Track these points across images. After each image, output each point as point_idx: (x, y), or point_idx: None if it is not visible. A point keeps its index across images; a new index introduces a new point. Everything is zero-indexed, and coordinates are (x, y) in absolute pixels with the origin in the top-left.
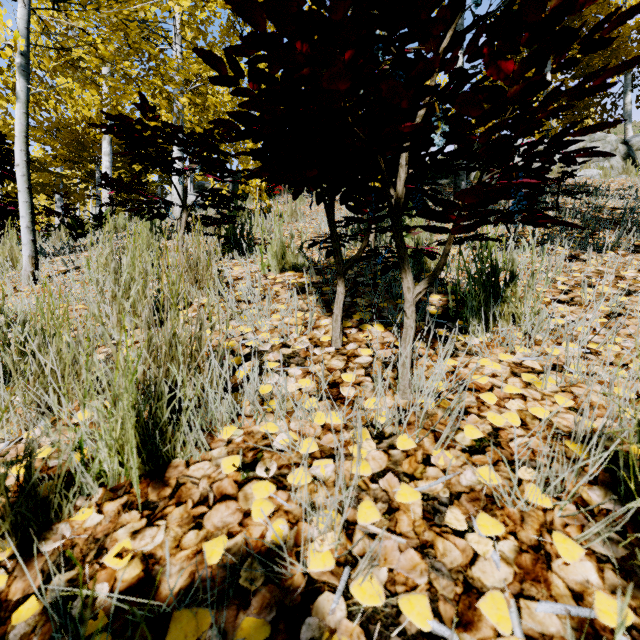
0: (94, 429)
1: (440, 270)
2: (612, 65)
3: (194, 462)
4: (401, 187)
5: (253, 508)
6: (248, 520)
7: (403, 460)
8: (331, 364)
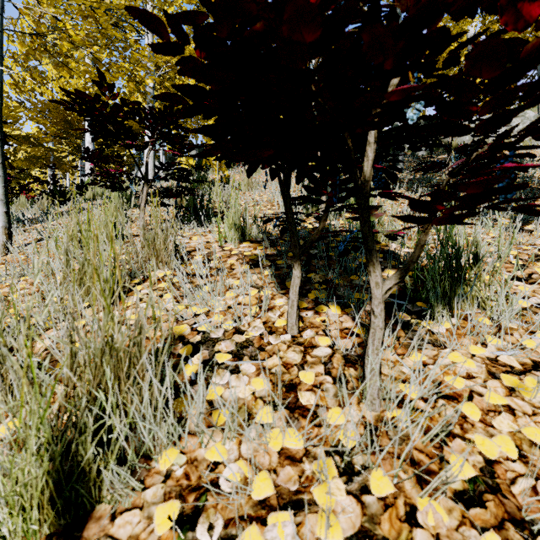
0: None
1: (414, 263)
2: None
3: (121, 511)
4: (369, 168)
5: None
6: None
7: (381, 514)
8: (287, 357)
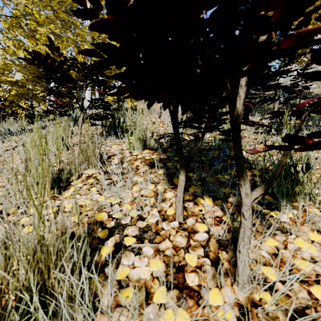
0: None
1: (276, 179)
2: None
3: None
4: (241, 105)
5: None
6: None
7: None
8: (176, 241)
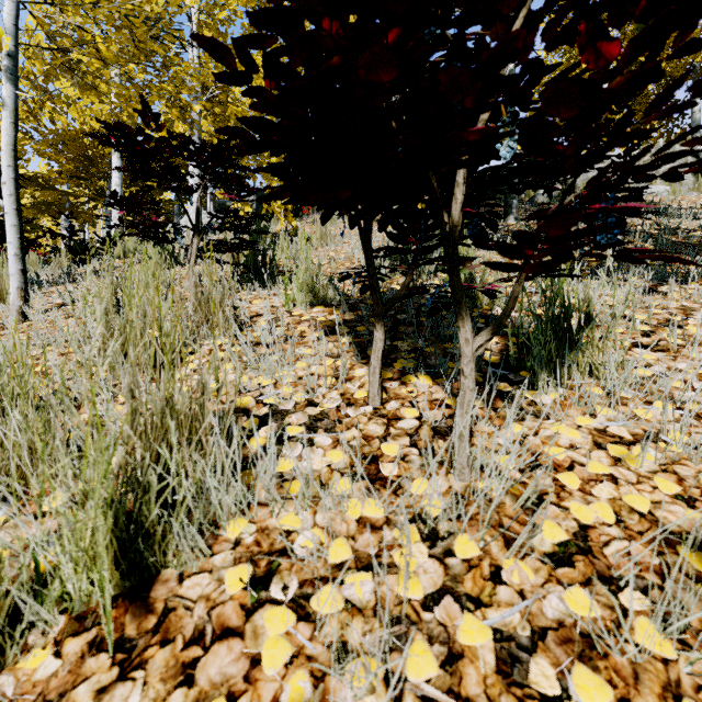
0: (54, 537)
1: (507, 317)
2: (679, 69)
3: (189, 574)
4: (457, 211)
5: (264, 652)
6: (257, 672)
7: (464, 574)
8: (368, 429)
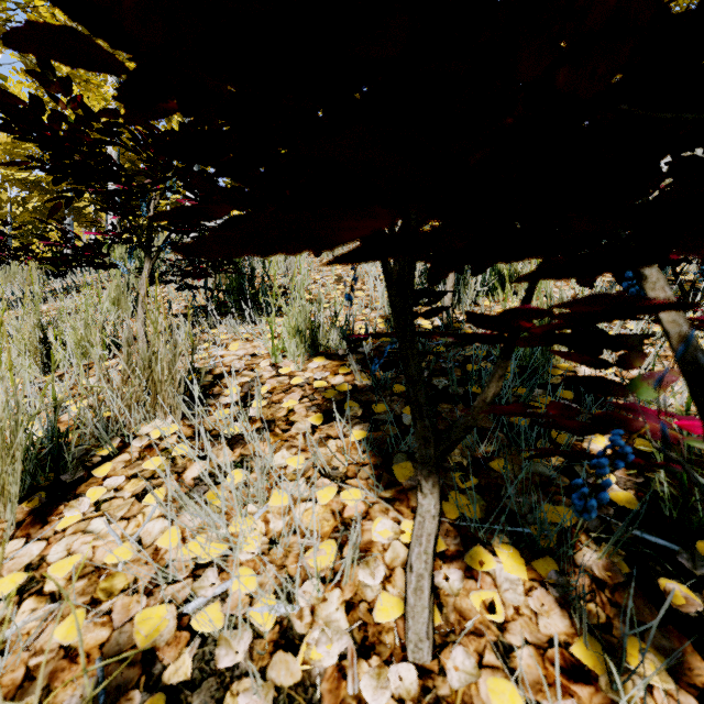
0: None
1: None
2: None
3: None
4: None
5: None
6: None
7: None
8: None
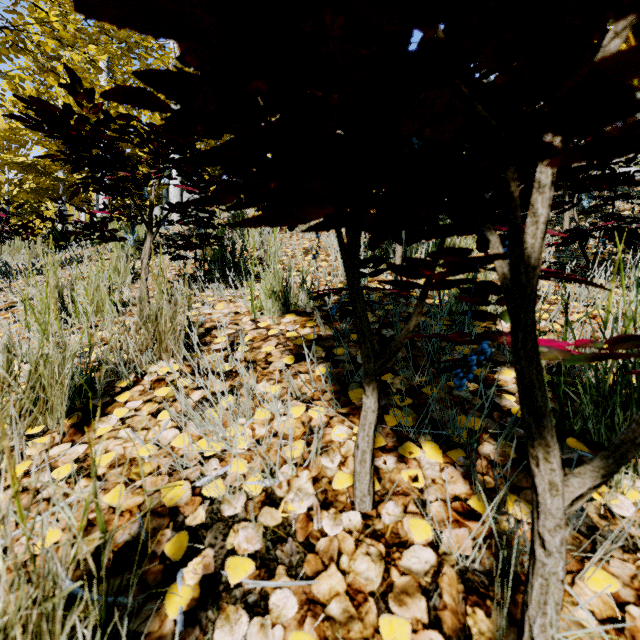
0: None
1: (637, 446)
2: None
3: None
4: (538, 239)
5: None
6: None
7: None
8: (355, 572)
